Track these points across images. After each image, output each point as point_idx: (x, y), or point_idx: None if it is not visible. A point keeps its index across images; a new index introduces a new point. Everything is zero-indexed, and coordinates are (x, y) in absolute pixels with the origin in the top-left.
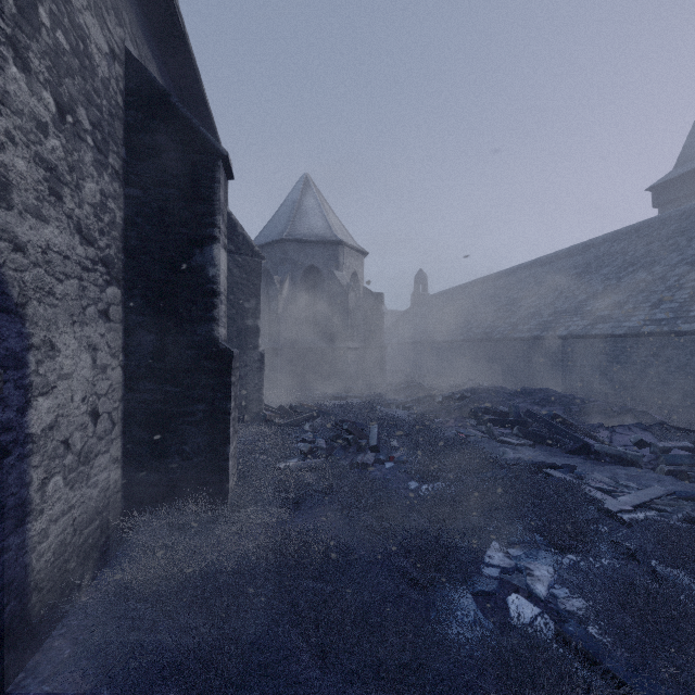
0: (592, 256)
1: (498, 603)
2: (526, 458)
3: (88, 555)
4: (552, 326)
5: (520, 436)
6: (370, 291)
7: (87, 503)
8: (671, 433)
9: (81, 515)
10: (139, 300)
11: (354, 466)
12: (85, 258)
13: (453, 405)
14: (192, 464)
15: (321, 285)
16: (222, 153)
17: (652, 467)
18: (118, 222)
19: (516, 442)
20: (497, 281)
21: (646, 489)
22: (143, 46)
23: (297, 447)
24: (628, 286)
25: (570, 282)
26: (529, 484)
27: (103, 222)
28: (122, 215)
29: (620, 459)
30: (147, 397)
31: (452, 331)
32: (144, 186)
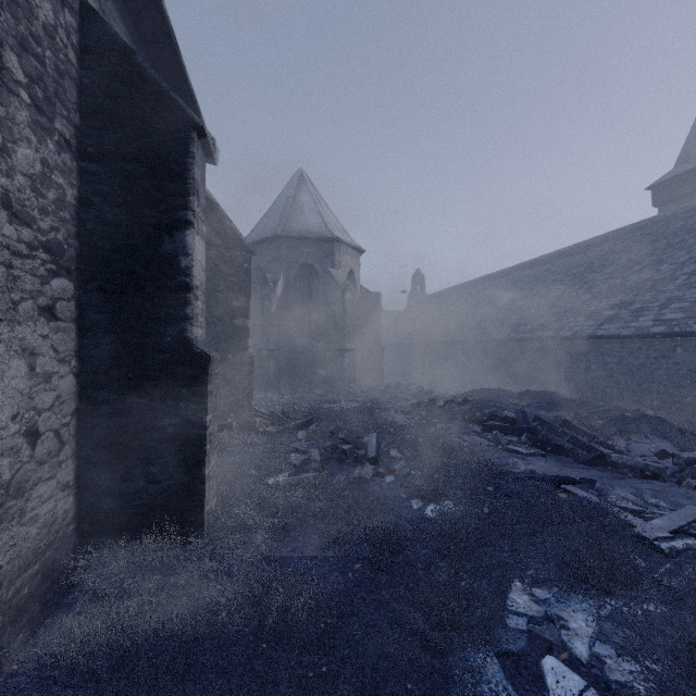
0: (594, 255)
1: (538, 681)
2: (538, 470)
3: (22, 609)
4: (555, 326)
5: (529, 444)
6: (367, 290)
7: (20, 545)
8: (691, 442)
9: (11, 561)
10: (97, 295)
11: (351, 481)
12: (17, 241)
13: (455, 410)
14: (161, 488)
15: (317, 283)
16: (196, 123)
17: (676, 480)
18: (70, 201)
19: (526, 451)
20: (496, 281)
21: (680, 509)
22: (107, 0)
23: (288, 459)
24: (634, 285)
25: (573, 282)
26: (549, 506)
27: (46, 198)
28: (75, 193)
29: (641, 472)
30: (106, 410)
31: (450, 332)
32: (103, 160)
